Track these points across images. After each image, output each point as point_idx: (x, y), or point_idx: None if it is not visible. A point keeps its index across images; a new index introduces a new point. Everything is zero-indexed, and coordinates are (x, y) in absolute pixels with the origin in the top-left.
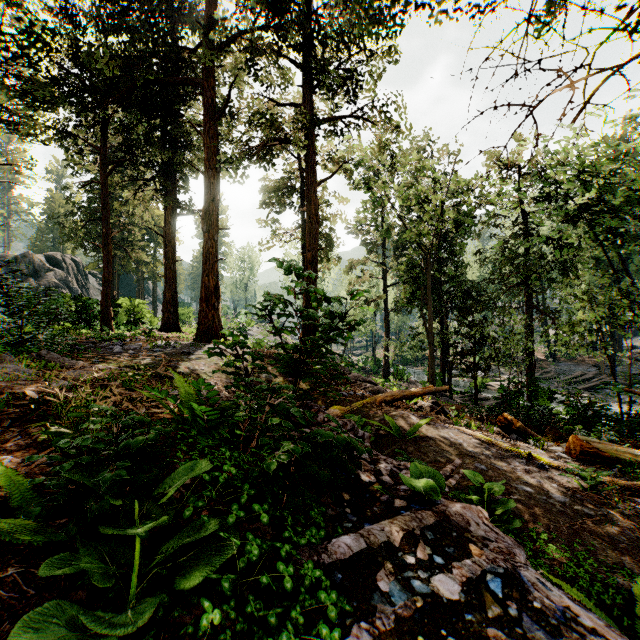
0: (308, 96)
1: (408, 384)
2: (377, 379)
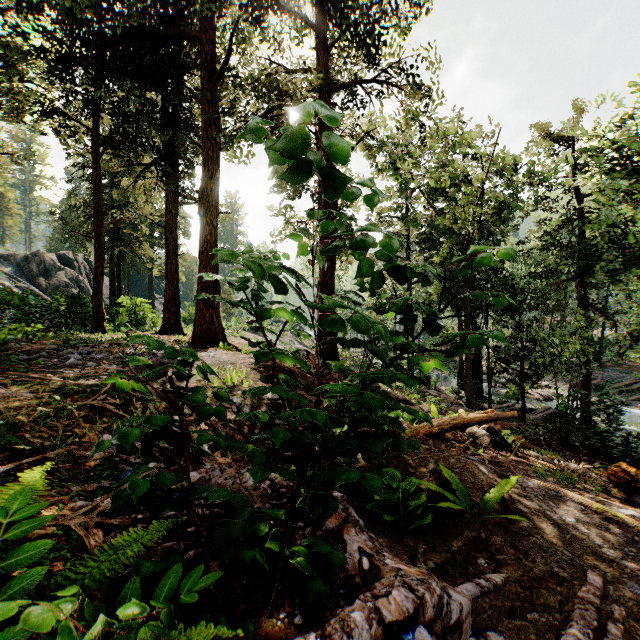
0: (325, 55)
1: (437, 392)
2: (399, 384)
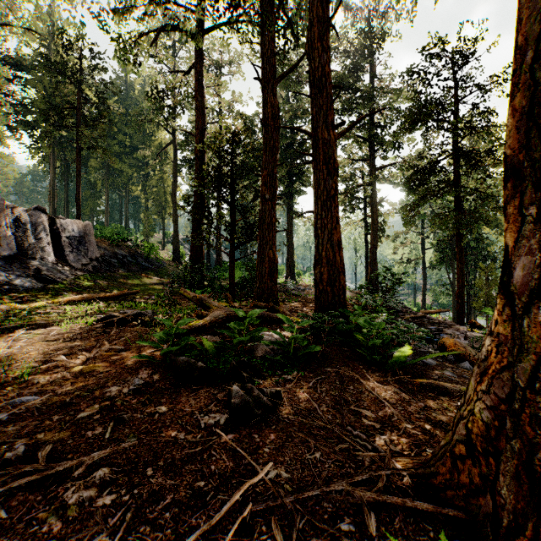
0: (372, 156)
1: None
2: None
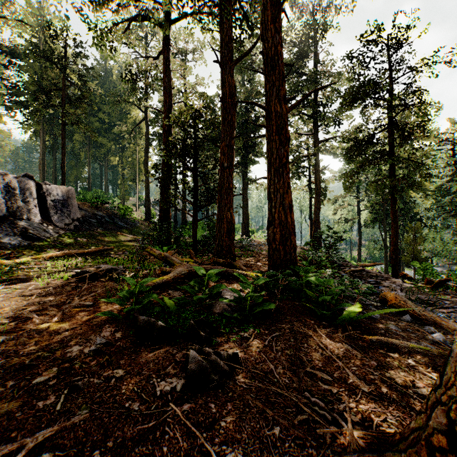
0: (315, 130)
1: None
2: None
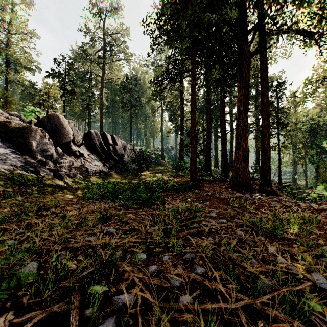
0: (257, 109)
1: None
2: None
